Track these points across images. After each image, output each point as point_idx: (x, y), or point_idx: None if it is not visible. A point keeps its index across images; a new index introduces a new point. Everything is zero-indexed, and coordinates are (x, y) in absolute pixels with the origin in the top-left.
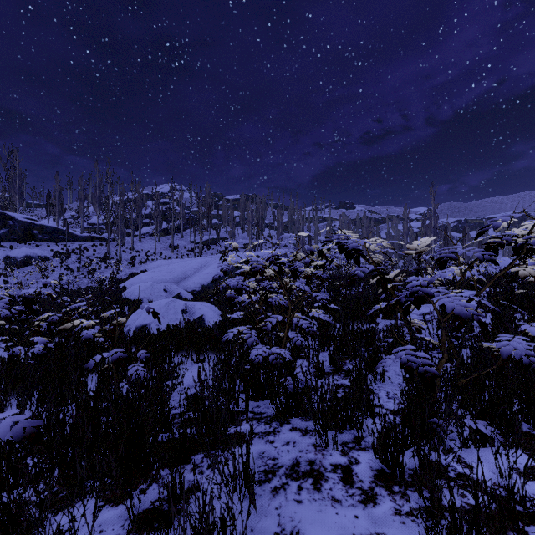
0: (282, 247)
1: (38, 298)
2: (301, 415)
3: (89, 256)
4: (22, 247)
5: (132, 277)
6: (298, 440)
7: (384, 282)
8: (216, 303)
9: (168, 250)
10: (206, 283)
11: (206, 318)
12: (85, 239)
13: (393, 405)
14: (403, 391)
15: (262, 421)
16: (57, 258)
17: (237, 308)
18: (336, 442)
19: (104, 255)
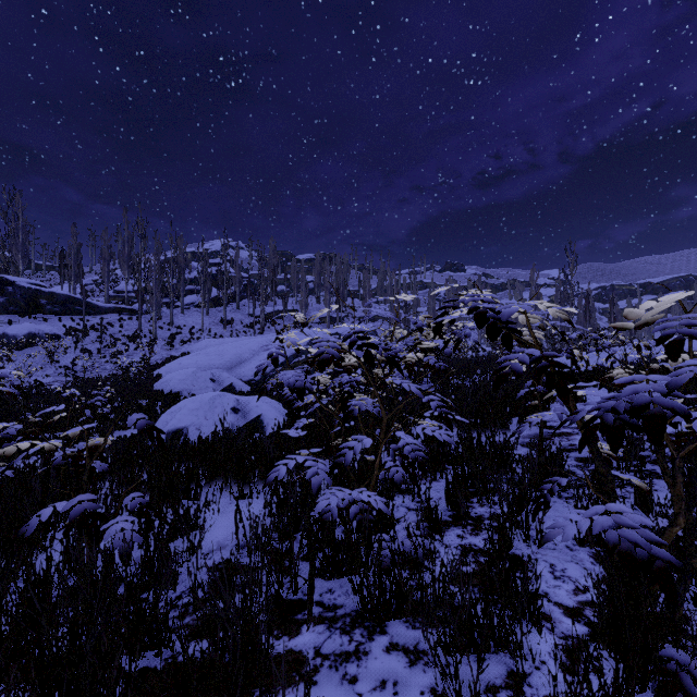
0: (370, 321)
1: (44, 390)
2: (405, 614)
3: (113, 333)
4: (24, 321)
5: (170, 362)
6: (403, 676)
7: (560, 380)
8: (279, 397)
9: (219, 326)
10: (267, 370)
11: (265, 419)
12: (110, 311)
13: (567, 595)
14: (597, 584)
15: (335, 626)
16: (70, 337)
17: (303, 413)
18: (478, 694)
19: (134, 332)
